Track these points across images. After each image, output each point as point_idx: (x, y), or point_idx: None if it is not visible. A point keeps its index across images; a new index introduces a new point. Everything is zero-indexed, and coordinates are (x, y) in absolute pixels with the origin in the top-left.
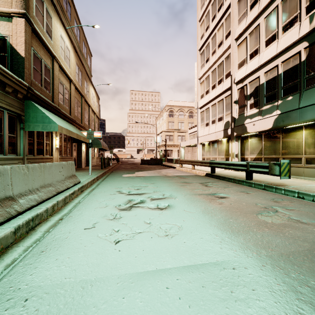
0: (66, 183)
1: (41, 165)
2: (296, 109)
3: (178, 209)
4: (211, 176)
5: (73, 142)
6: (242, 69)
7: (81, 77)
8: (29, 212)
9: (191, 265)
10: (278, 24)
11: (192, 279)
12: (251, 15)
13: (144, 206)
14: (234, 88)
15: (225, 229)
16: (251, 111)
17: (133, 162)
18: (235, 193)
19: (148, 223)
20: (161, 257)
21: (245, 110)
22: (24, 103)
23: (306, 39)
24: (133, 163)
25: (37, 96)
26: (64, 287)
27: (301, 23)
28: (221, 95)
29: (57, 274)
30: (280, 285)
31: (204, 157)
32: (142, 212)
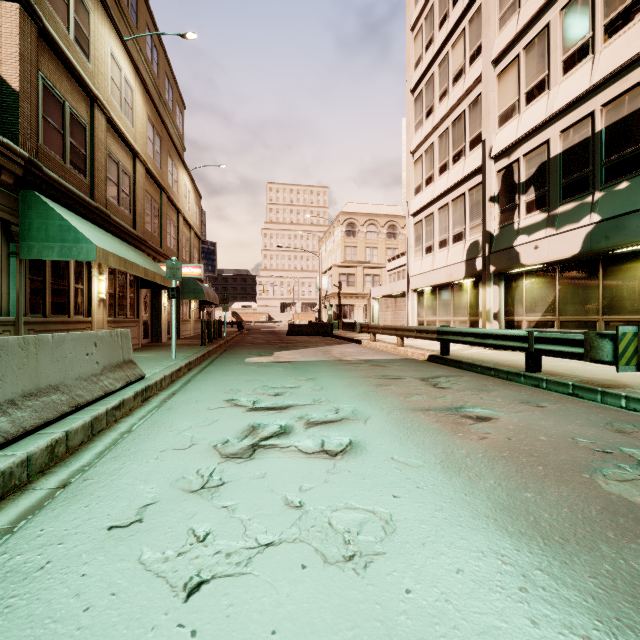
0: (105, 381)
1: (27, 340)
2: (638, 210)
3: (376, 455)
4: (442, 361)
5: (141, 287)
6: (508, 126)
7: (161, 148)
8: None
9: None
10: (595, 20)
11: None
12: (530, 5)
13: (289, 447)
14: (489, 169)
15: (521, 530)
16: (530, 218)
17: (271, 330)
18: (510, 407)
19: (297, 504)
20: None
21: (516, 217)
22: (18, 195)
23: None
24: (272, 332)
25: (51, 182)
26: None
27: None
28: (460, 186)
29: None
30: None
31: (423, 319)
32: (282, 465)
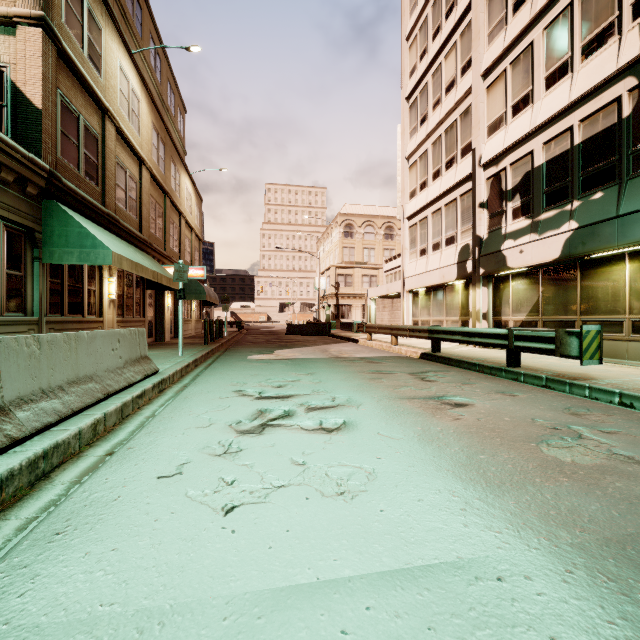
0: (127, 374)
1: (69, 336)
2: (611, 218)
3: (365, 431)
4: (433, 359)
5: (147, 288)
6: (496, 136)
7: (164, 154)
8: (40, 440)
9: (399, 568)
10: (573, 41)
11: (402, 607)
12: (516, 23)
13: (293, 425)
14: (479, 177)
15: (472, 477)
16: (516, 223)
17: (270, 330)
18: (486, 396)
19: (301, 463)
20: (328, 548)
21: (503, 223)
22: (41, 205)
23: (634, 70)
24: (271, 332)
25: (69, 192)
26: (96, 629)
27: (623, 38)
28: (452, 192)
29: (84, 593)
30: (616, 624)
31: (418, 319)
32: (287, 438)
